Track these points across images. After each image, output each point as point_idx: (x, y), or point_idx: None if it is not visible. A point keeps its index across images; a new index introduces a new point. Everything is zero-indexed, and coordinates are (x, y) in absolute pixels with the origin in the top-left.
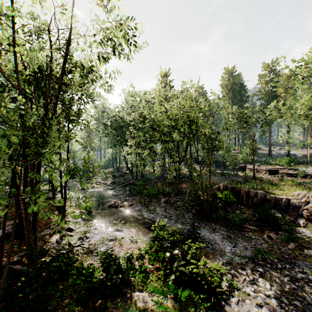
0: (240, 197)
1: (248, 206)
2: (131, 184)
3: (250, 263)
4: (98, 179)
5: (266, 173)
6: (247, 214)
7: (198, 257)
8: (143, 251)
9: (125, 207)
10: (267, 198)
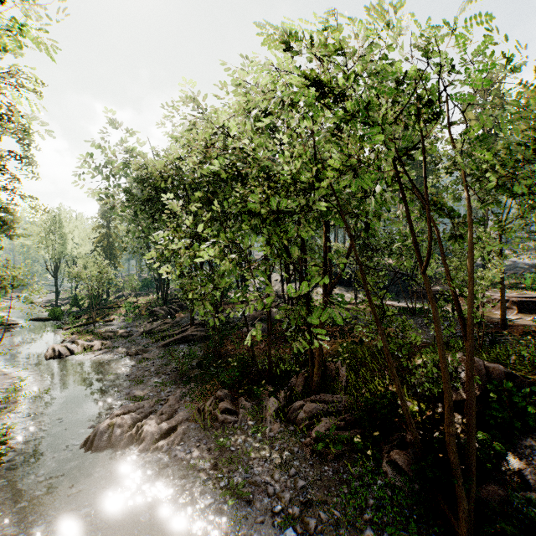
0: None
1: None
2: (188, 339)
3: None
4: (117, 321)
5: (510, 309)
6: None
7: None
8: None
9: (140, 446)
10: None
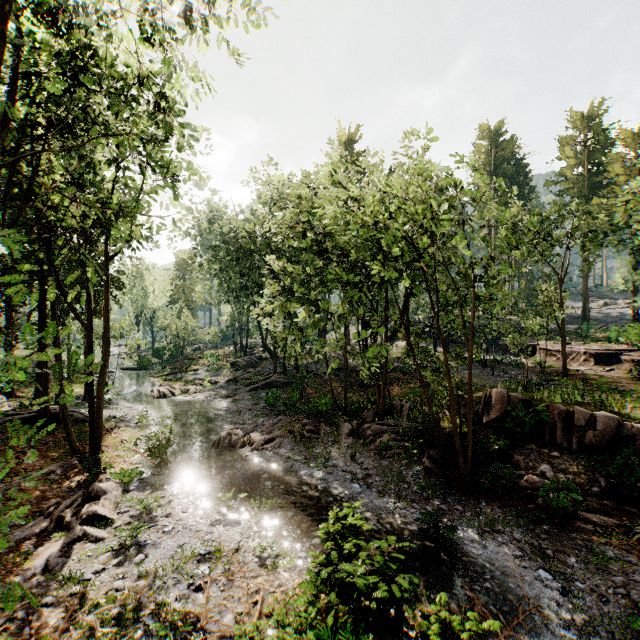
0: (545, 426)
1: (572, 452)
2: (272, 385)
3: None
4: (201, 371)
5: (588, 362)
6: (572, 476)
7: None
8: (289, 632)
9: (252, 447)
10: (622, 431)
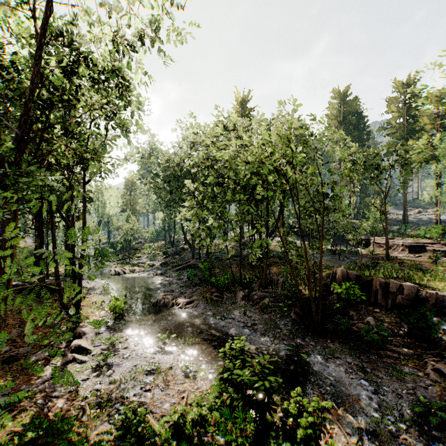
0: (371, 292)
1: (388, 309)
2: (191, 267)
3: (416, 434)
4: (142, 257)
5: (404, 251)
6: (387, 324)
7: (316, 430)
8: (204, 410)
9: (179, 306)
10: (420, 295)
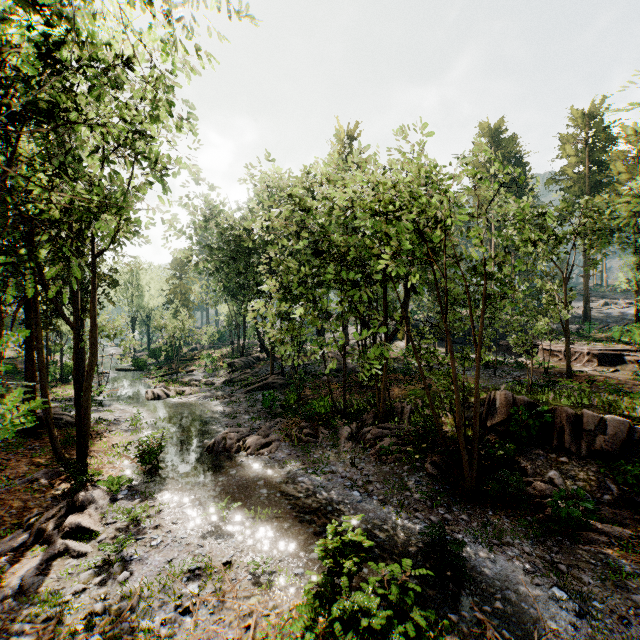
0: (553, 430)
1: (581, 457)
2: (269, 386)
3: None
4: (197, 372)
5: (591, 362)
6: (582, 483)
7: None
8: None
9: (248, 451)
10: (634, 435)
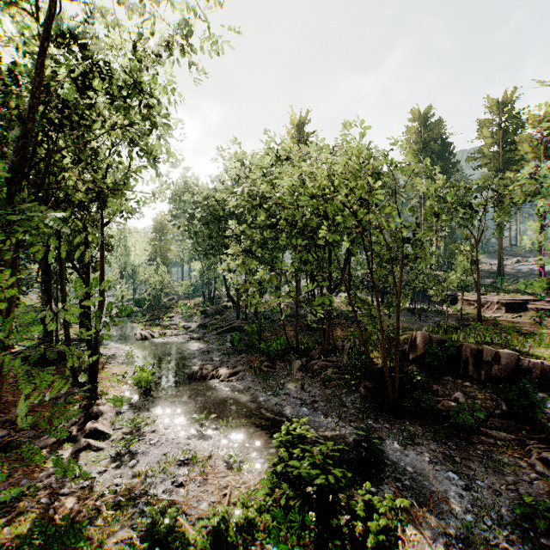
0: (460, 361)
1: (481, 382)
2: (235, 329)
3: (520, 542)
4: (175, 318)
5: (500, 310)
6: (480, 401)
7: (394, 538)
8: (252, 512)
9: (220, 379)
10: (522, 365)
